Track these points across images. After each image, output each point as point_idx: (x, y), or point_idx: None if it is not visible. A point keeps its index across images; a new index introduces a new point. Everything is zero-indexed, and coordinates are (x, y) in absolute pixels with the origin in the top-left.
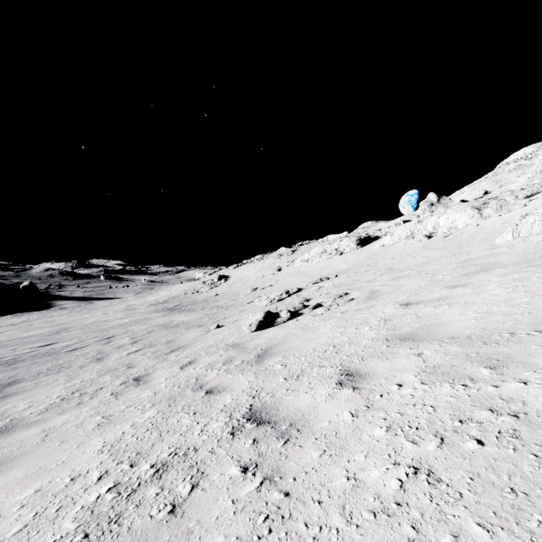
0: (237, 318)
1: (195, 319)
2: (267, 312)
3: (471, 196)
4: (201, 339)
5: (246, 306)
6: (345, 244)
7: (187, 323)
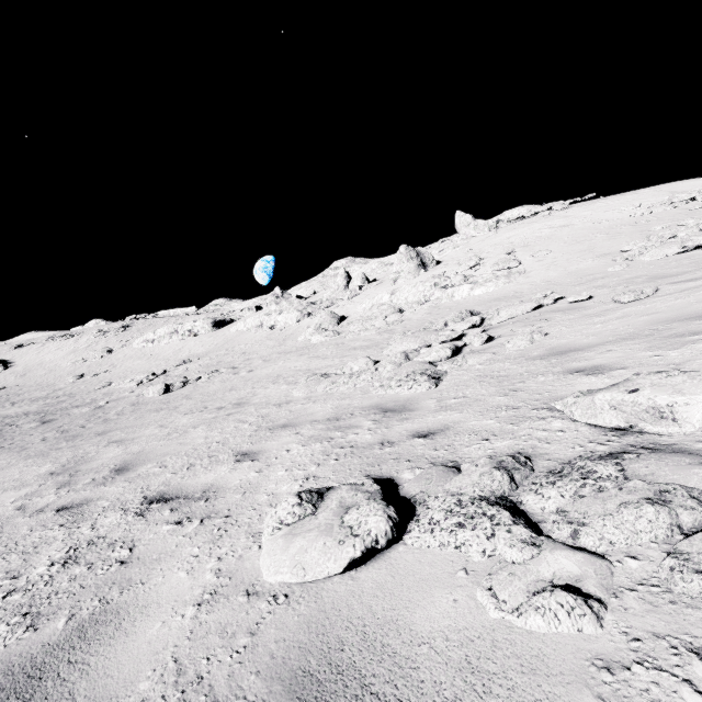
0: (116, 396)
1: (41, 408)
2: (166, 383)
3: (306, 292)
4: (106, 408)
5: (102, 391)
6: (200, 326)
7: (39, 410)
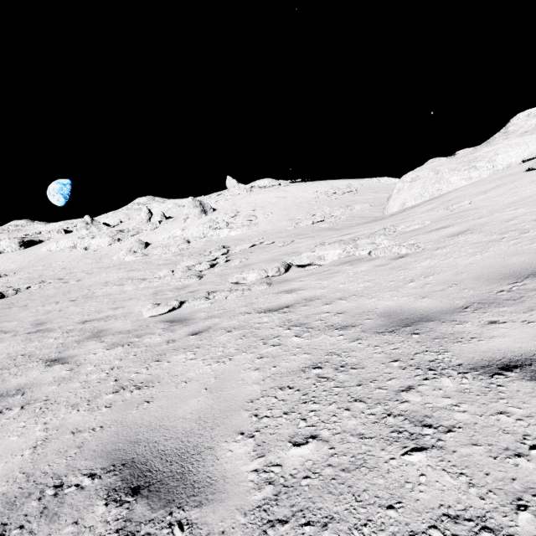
0: None
1: None
2: None
3: (113, 221)
4: None
5: None
6: (6, 244)
7: None
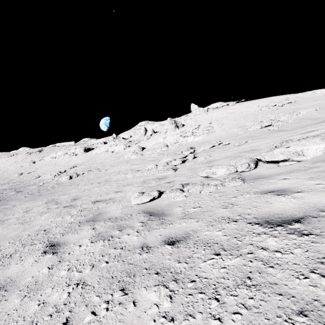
0: (46, 181)
1: (10, 187)
2: (70, 175)
3: (127, 136)
4: (44, 186)
5: (36, 179)
6: (78, 150)
7: (10, 188)
